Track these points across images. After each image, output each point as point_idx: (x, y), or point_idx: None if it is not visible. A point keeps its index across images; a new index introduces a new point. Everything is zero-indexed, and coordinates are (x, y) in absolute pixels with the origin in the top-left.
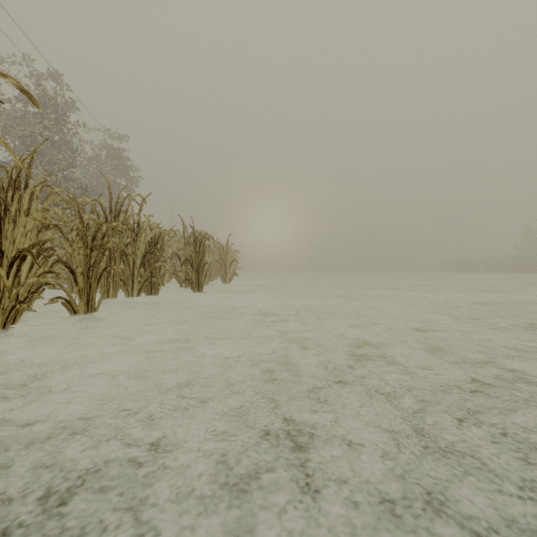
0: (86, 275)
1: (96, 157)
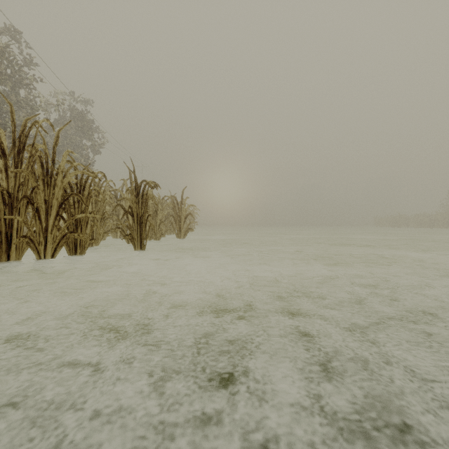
0: None
1: (63, 119)
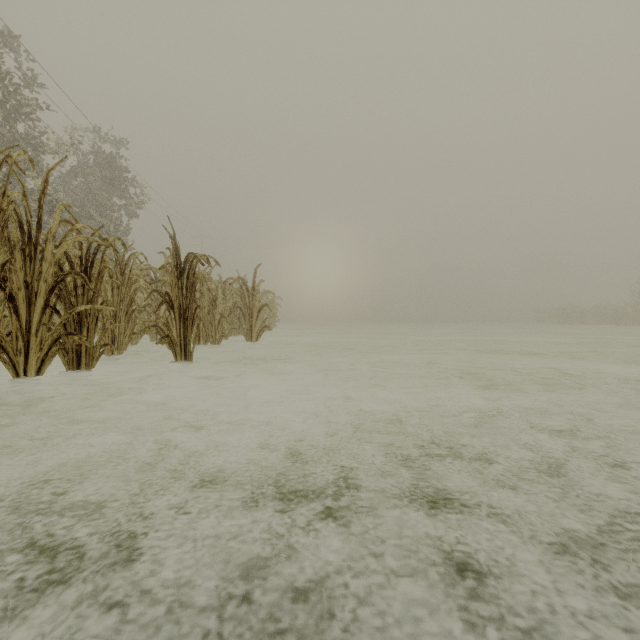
0: None
1: (82, 166)
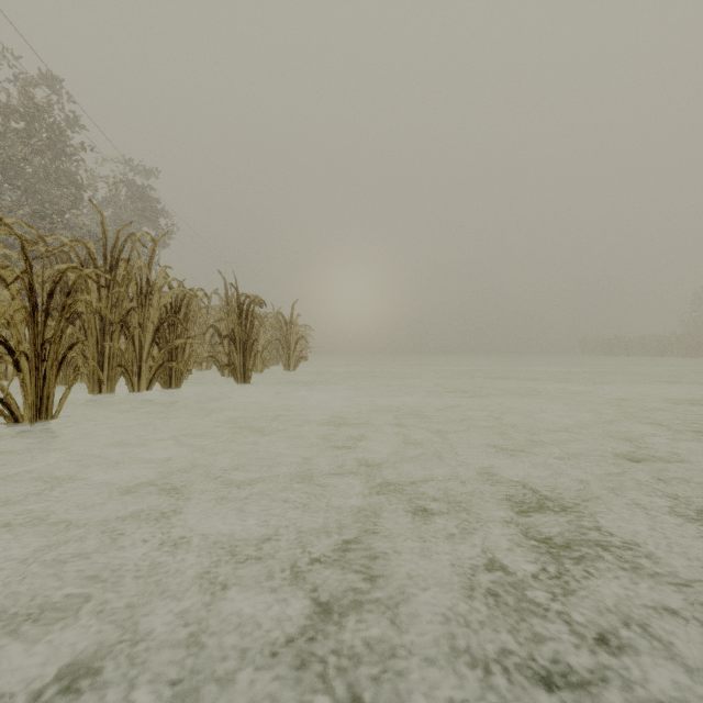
0: (35, 356)
1: (115, 198)
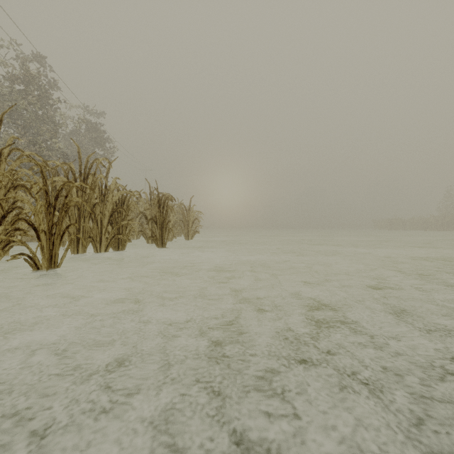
0: (49, 232)
1: (77, 130)
